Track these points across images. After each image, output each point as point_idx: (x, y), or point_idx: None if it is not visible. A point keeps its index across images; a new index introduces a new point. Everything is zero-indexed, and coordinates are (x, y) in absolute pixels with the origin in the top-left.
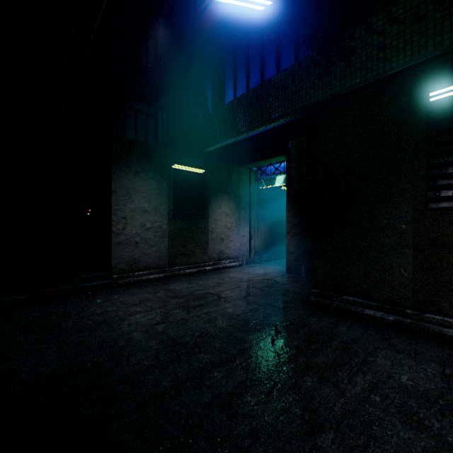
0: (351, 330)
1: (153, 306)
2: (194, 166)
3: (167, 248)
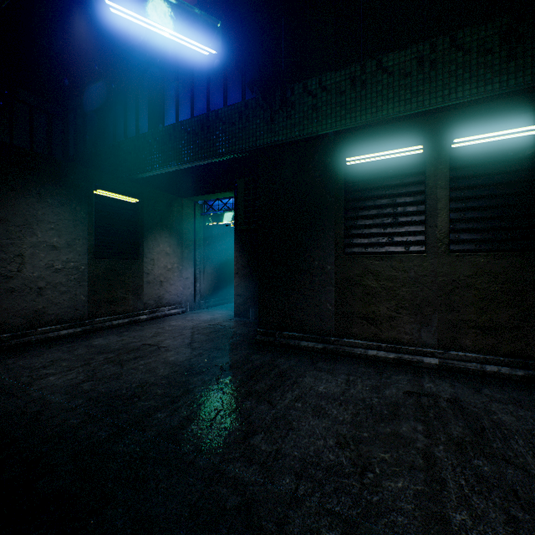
0: (288, 361)
1: (72, 366)
2: (124, 194)
3: (86, 294)
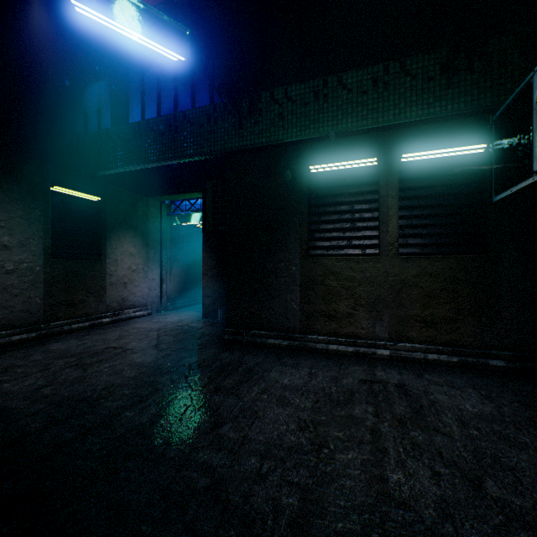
0: (256, 358)
1: (28, 372)
2: (85, 191)
3: (42, 297)
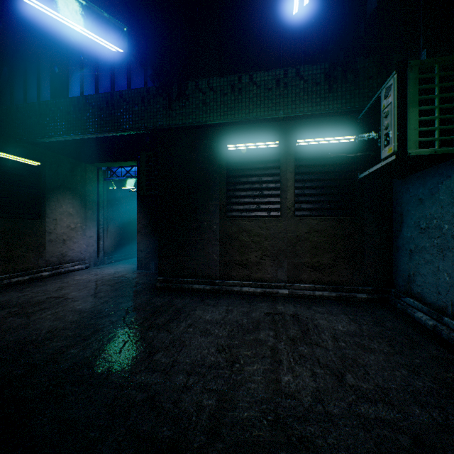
0: (183, 300)
1: None
2: (25, 156)
3: None
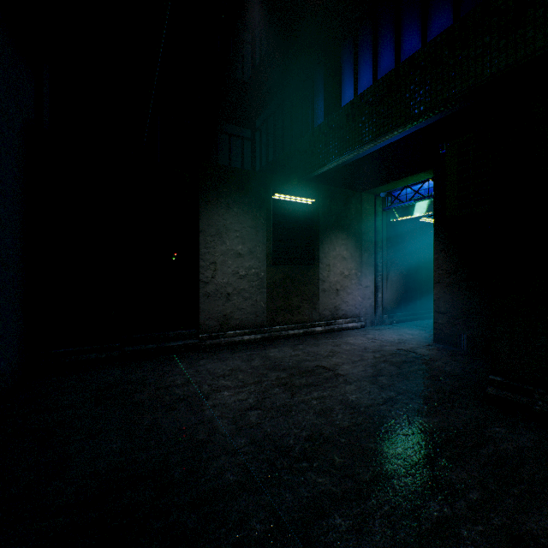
0: None
1: (245, 381)
2: (299, 195)
3: (265, 301)
